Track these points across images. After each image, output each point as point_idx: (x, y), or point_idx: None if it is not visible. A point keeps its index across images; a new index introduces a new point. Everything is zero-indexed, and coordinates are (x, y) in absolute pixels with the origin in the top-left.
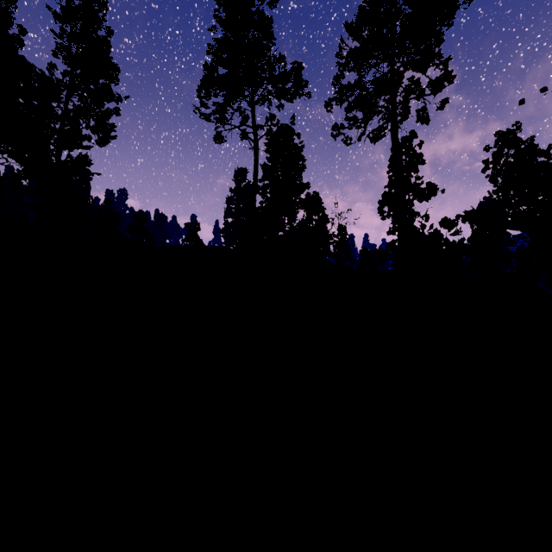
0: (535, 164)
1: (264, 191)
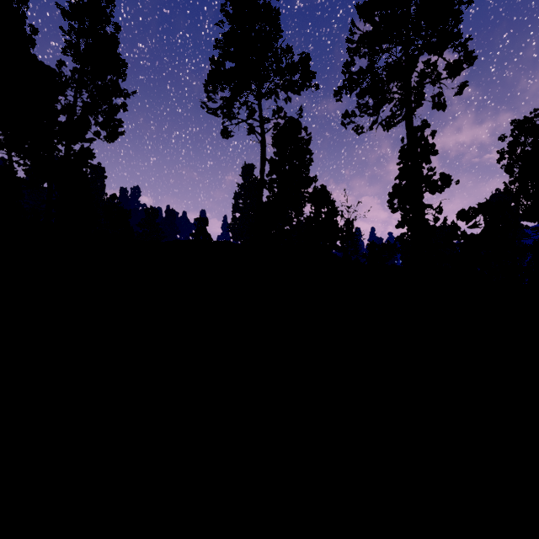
0: None
1: (271, 186)
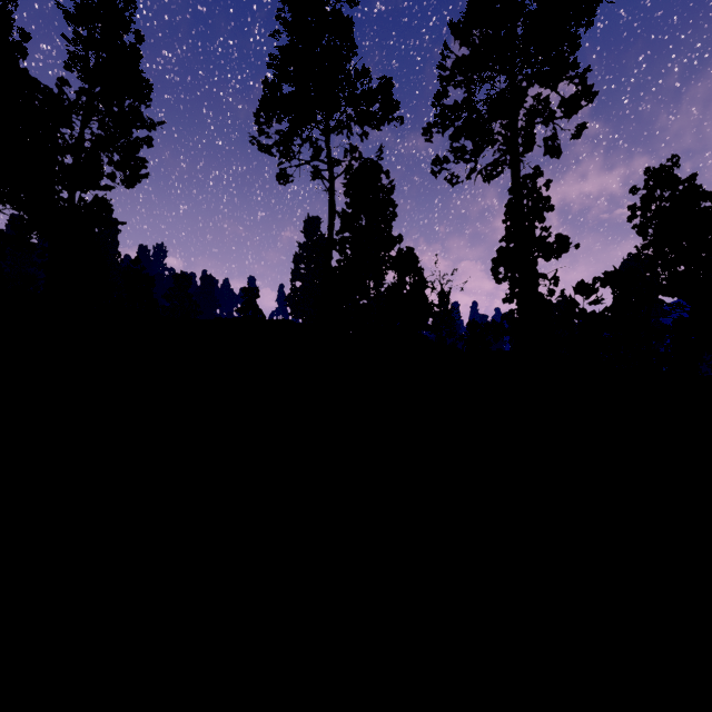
0: (697, 210)
1: (342, 247)
